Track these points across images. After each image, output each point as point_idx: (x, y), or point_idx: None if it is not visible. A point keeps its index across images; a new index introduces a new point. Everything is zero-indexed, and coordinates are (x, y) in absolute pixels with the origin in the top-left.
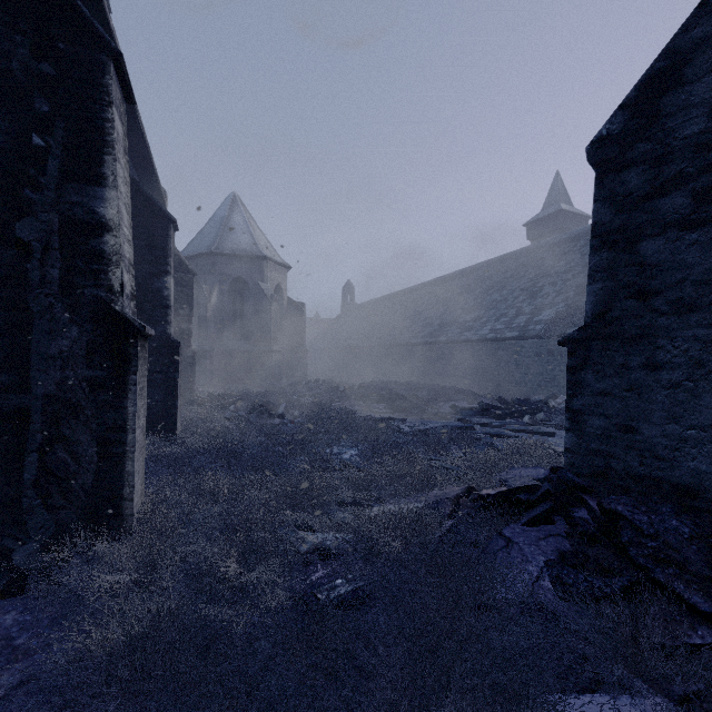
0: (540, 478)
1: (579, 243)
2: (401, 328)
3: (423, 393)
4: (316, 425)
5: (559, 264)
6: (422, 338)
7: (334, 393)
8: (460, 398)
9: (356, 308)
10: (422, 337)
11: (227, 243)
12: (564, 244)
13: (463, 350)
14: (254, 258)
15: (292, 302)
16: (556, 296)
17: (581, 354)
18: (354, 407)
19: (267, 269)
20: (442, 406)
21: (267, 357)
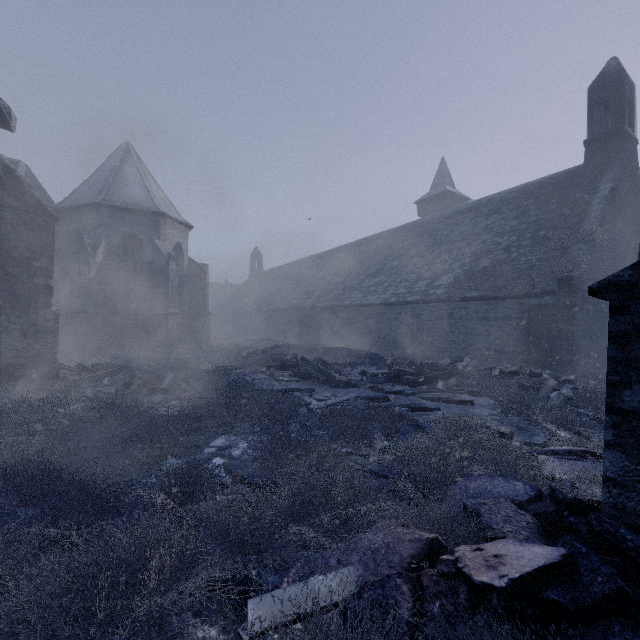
0: (522, 501)
1: (469, 215)
2: (306, 293)
3: (329, 357)
4: (205, 403)
5: (453, 233)
6: (327, 302)
7: (236, 358)
8: (367, 363)
9: (263, 274)
10: (326, 301)
11: (117, 194)
12: (456, 216)
13: (366, 314)
14: (148, 213)
15: (193, 262)
16: (453, 262)
17: (639, 309)
18: (256, 375)
19: (164, 226)
20: (350, 372)
21: (163, 320)
